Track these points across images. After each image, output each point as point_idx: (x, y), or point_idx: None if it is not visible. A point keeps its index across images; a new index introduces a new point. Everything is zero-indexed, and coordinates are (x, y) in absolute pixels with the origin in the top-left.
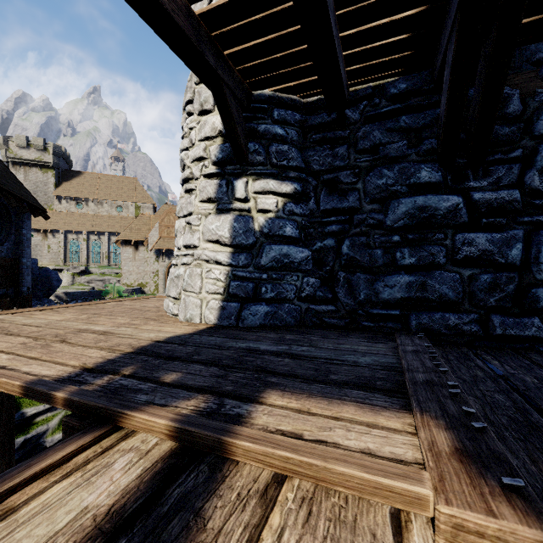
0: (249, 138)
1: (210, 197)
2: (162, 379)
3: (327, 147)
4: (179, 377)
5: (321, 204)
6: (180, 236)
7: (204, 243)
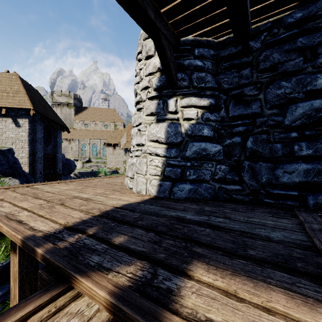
0: (177, 70)
1: (152, 112)
2: (113, 240)
3: (234, 71)
4: (125, 240)
5: (230, 112)
6: (134, 138)
7: (148, 142)
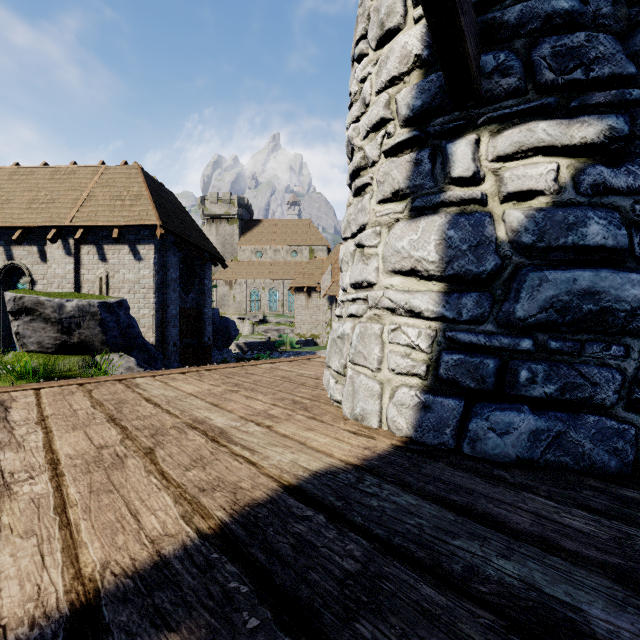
0: (481, 47)
1: (398, 188)
2: None
3: None
4: None
5: None
6: (346, 269)
7: (387, 276)
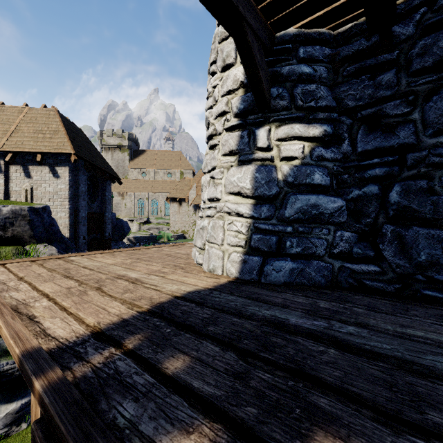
0: (271, 83)
1: (232, 149)
2: (165, 365)
3: (365, 77)
4: (185, 367)
5: (359, 144)
6: (205, 190)
7: (226, 195)
